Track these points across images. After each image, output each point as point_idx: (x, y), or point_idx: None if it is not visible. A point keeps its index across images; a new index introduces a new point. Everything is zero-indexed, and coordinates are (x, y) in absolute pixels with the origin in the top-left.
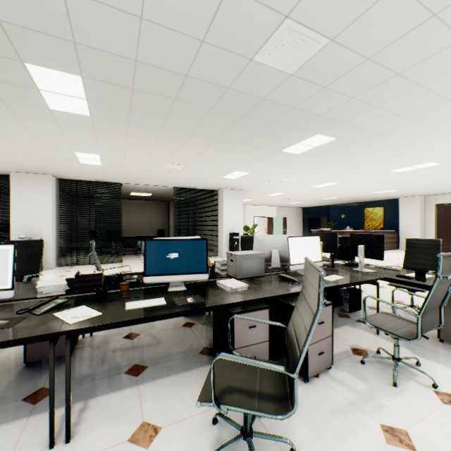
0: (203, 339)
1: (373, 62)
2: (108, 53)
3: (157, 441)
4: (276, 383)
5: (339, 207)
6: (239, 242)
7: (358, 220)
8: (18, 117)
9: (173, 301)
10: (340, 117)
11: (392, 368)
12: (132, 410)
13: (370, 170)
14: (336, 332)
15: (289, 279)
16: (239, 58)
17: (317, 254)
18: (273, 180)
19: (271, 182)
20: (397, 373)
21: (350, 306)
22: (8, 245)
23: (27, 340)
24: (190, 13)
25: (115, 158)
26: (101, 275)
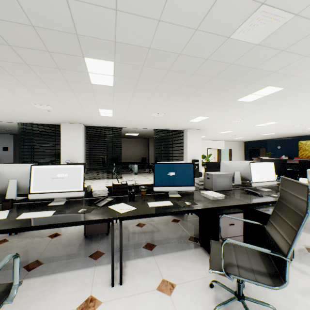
0: (188, 231)
1: None
2: (133, 45)
3: (175, 292)
4: (263, 264)
5: (275, 141)
6: (198, 166)
7: (292, 150)
8: (73, 90)
9: (176, 203)
10: (290, 71)
11: None
12: (153, 271)
13: (308, 111)
14: None
15: (253, 192)
16: (220, 38)
17: (272, 175)
18: (225, 121)
19: (224, 123)
20: None
21: None
22: (80, 165)
23: (101, 220)
24: (192, 12)
25: (122, 111)
26: (127, 185)
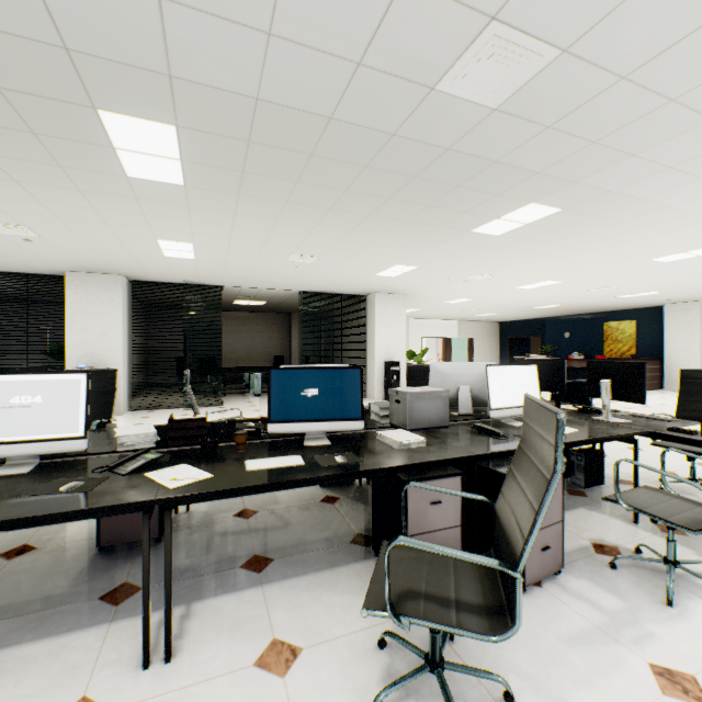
0: (353, 521)
1: (630, 83)
2: (218, 89)
3: (297, 668)
4: (482, 588)
5: (560, 321)
6: (399, 375)
7: (592, 341)
8: (82, 190)
9: (315, 460)
10: (570, 174)
11: (663, 577)
12: (256, 621)
13: (616, 260)
14: (565, 517)
15: (490, 431)
16: (414, 88)
17: (533, 392)
18: (454, 277)
19: (451, 282)
20: (673, 585)
21: (586, 477)
22: (79, 374)
23: (114, 508)
24: (343, 21)
25: (216, 247)
26: (205, 421)
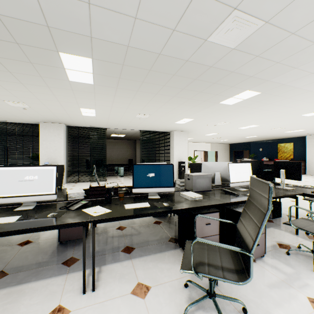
0: (169, 232)
1: (296, 35)
2: (111, 42)
3: (149, 295)
4: (232, 261)
5: (257, 143)
6: (185, 168)
7: (272, 152)
8: (49, 87)
9: (154, 204)
10: (266, 77)
11: (311, 259)
12: (130, 274)
13: (285, 115)
14: None
15: (230, 192)
16: (197, 40)
17: (249, 175)
18: (210, 124)
19: (209, 126)
20: None
21: (273, 214)
22: (53, 166)
23: (71, 224)
24: (168, 12)
25: (105, 111)
26: (105, 187)
